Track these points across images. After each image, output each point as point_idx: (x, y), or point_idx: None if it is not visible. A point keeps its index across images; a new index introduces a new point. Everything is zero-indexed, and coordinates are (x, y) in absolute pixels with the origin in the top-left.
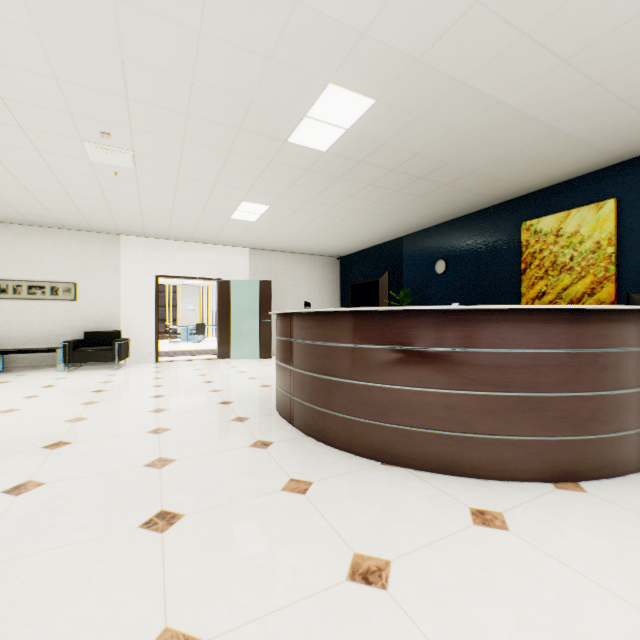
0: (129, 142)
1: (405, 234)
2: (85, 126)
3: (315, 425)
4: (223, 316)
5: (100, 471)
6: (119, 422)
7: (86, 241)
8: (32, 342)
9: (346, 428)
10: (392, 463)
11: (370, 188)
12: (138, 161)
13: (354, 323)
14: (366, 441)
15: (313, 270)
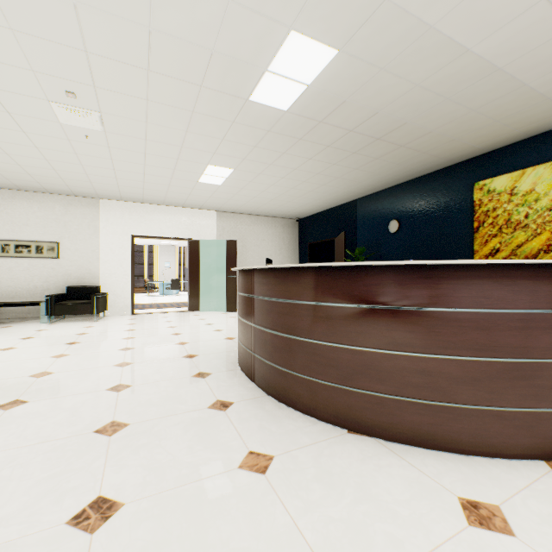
0: (95, 102)
1: (359, 197)
2: (49, 85)
3: (276, 385)
4: (193, 272)
5: (45, 439)
6: (82, 377)
7: (68, 204)
8: (19, 296)
9: (309, 390)
10: (360, 431)
11: (329, 150)
12: (106, 123)
13: (318, 279)
14: (331, 406)
15: (275, 231)
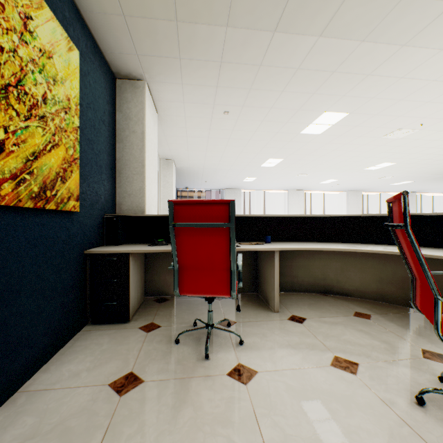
0: None
1: None
2: None
3: None
4: None
5: None
6: None
7: None
8: None
9: None
10: None
11: None
12: None
13: None
14: None
15: None
